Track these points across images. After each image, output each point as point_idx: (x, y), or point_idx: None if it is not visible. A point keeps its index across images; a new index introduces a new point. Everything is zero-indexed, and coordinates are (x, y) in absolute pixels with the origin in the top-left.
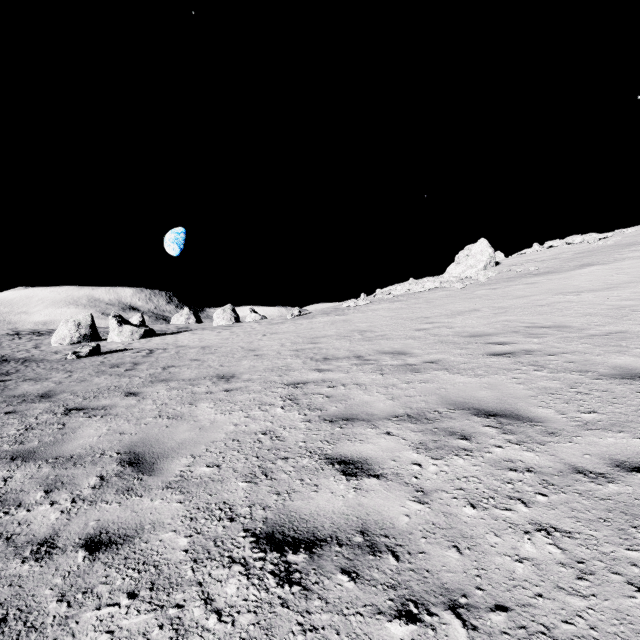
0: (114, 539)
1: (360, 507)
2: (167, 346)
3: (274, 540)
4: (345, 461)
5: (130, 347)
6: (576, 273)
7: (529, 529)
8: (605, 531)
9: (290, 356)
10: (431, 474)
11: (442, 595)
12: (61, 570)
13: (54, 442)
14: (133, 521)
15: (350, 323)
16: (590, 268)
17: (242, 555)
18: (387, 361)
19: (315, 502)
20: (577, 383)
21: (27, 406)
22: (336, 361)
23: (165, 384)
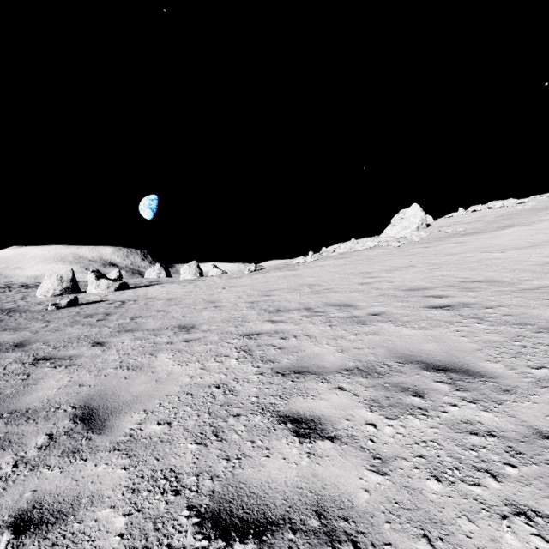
0: (46, 517)
1: (314, 478)
2: (138, 298)
3: (220, 522)
4: (297, 420)
5: (105, 299)
6: (499, 233)
7: (506, 512)
8: None
9: (246, 308)
10: (387, 437)
11: None
12: None
13: (14, 394)
14: (71, 492)
15: (300, 277)
16: (512, 229)
17: (183, 543)
18: (335, 313)
19: (266, 470)
20: (520, 336)
21: None
22: (288, 313)
23: (130, 334)
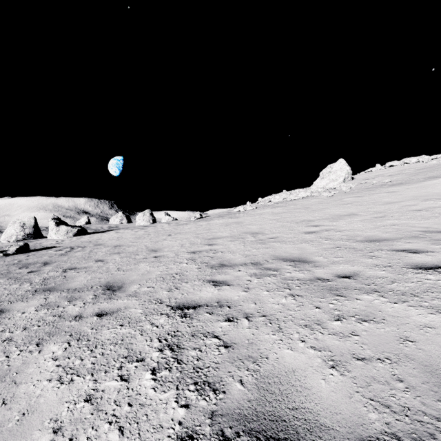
0: None
1: None
2: (88, 244)
3: None
4: None
5: (59, 244)
6: (429, 183)
7: None
8: None
9: (186, 259)
10: None
11: None
12: None
13: None
14: None
15: (242, 225)
16: (439, 179)
17: None
18: (290, 272)
19: None
20: None
21: None
22: (233, 269)
23: (44, 296)
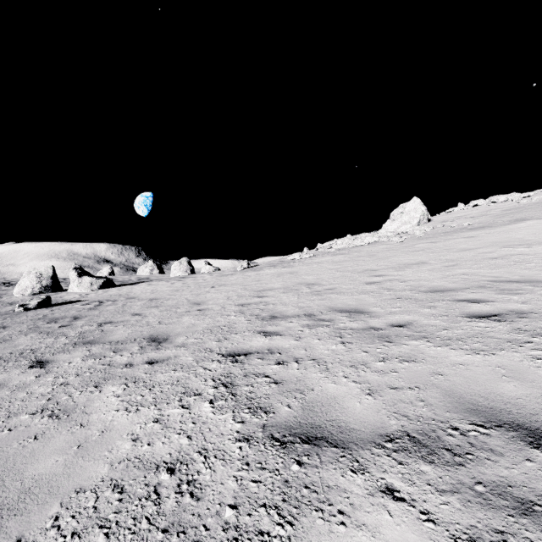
0: None
1: None
2: (118, 297)
3: None
4: None
5: (84, 298)
6: (514, 227)
7: None
8: None
9: (234, 312)
10: None
11: None
12: None
13: None
14: None
15: (296, 275)
16: (526, 222)
17: None
18: (344, 322)
19: None
20: None
21: None
22: (284, 320)
23: (87, 348)
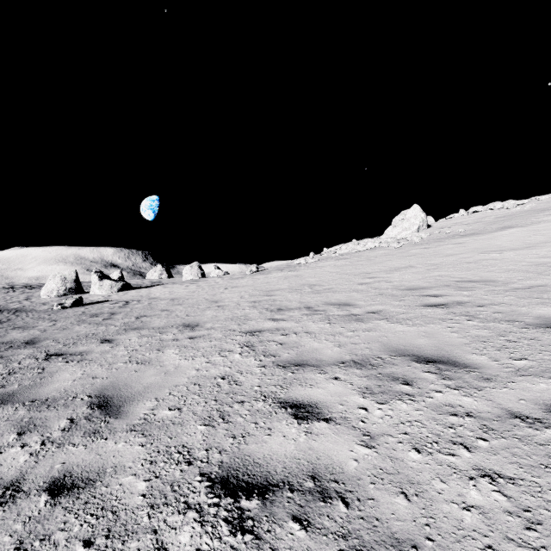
0: (76, 483)
1: (311, 451)
2: (141, 298)
3: (228, 485)
4: (296, 405)
5: (109, 299)
6: (498, 234)
7: (473, 475)
8: (548, 478)
9: (248, 307)
10: (377, 418)
11: (393, 546)
12: (22, 515)
13: (32, 386)
14: (96, 464)
15: (301, 278)
16: (510, 230)
17: (197, 500)
18: (334, 311)
19: (268, 446)
20: (506, 332)
21: (13, 352)
22: (289, 311)
23: (137, 332)
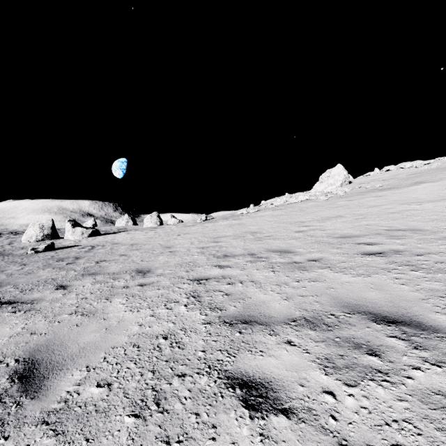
0: None
1: None
2: (106, 243)
3: None
4: (247, 383)
5: (78, 244)
6: (413, 188)
7: None
8: None
9: (197, 253)
10: (351, 412)
11: None
12: None
13: None
14: None
15: (243, 226)
16: (423, 185)
17: None
18: (276, 259)
19: None
20: None
21: None
22: (234, 258)
23: (92, 277)
